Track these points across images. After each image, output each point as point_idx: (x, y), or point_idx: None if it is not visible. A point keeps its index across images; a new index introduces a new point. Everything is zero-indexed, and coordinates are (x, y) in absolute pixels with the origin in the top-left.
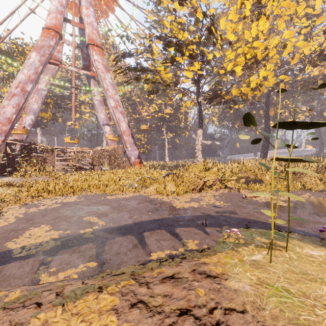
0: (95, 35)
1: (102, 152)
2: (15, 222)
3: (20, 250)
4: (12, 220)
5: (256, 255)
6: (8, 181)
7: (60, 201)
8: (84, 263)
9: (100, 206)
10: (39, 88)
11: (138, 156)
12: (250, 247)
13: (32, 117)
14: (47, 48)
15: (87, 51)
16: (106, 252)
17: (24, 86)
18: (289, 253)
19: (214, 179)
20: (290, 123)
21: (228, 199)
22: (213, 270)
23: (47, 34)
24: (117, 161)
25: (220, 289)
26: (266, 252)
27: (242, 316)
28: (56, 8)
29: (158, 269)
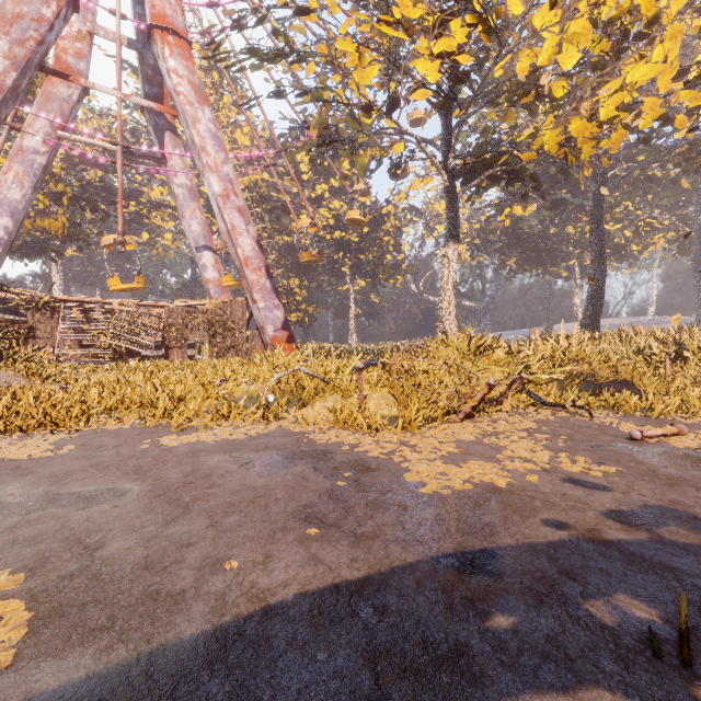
0: (170, 5)
1: (191, 313)
2: None
3: None
4: None
5: None
6: None
7: None
8: None
9: (110, 481)
10: (26, 148)
11: (283, 324)
12: None
13: (6, 223)
14: (31, 23)
15: (155, 59)
16: None
17: None
18: None
19: (513, 377)
20: None
21: (587, 445)
22: None
23: None
24: (232, 338)
25: None
26: None
27: None
28: None
29: None
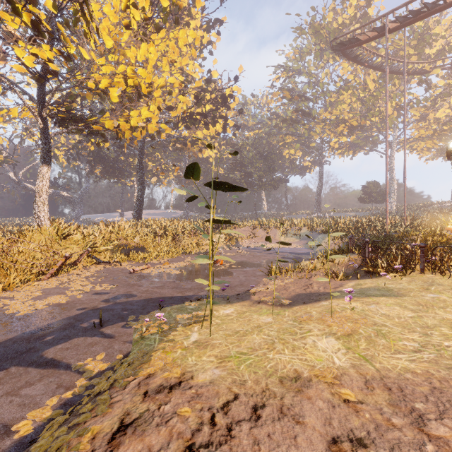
0: None
1: None
2: None
3: None
4: None
5: (193, 335)
6: None
7: None
8: None
9: None
10: None
11: None
12: (179, 329)
13: None
14: None
15: None
16: None
17: None
18: (213, 320)
19: (82, 251)
20: (218, 183)
21: (111, 278)
22: (169, 378)
23: None
24: None
25: (197, 392)
26: (197, 328)
27: (239, 401)
28: None
29: (85, 435)
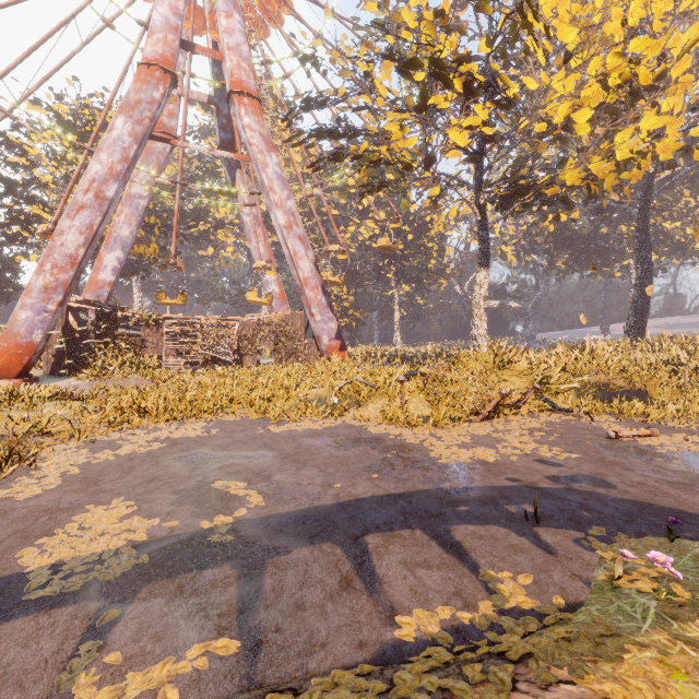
0: (245, 72)
1: (260, 325)
2: (57, 489)
3: (46, 575)
4: (53, 481)
5: None
6: (69, 386)
7: (165, 437)
8: (203, 639)
9: (254, 450)
10: (133, 194)
11: (336, 334)
12: None
13: (119, 255)
14: (146, 105)
15: (228, 110)
16: (265, 601)
17: (101, 188)
18: None
19: (525, 387)
20: None
21: (570, 441)
22: None
23: (147, 77)
24: (292, 346)
25: None
26: None
27: None
28: (166, 21)
29: None
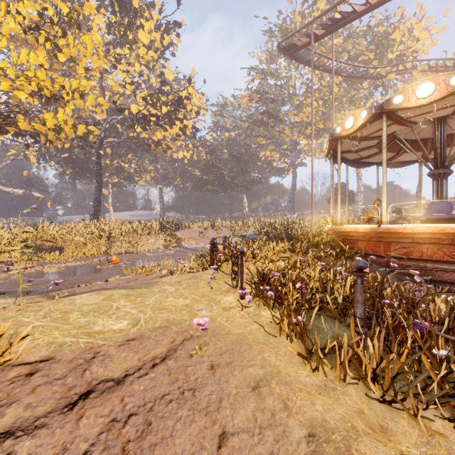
0: None
1: None
2: None
3: None
4: None
5: None
6: None
7: None
8: None
9: None
10: None
11: None
12: None
13: None
14: None
15: None
16: None
17: None
18: None
19: None
20: None
21: None
22: None
23: None
24: None
25: None
26: None
27: None
28: None
29: None
